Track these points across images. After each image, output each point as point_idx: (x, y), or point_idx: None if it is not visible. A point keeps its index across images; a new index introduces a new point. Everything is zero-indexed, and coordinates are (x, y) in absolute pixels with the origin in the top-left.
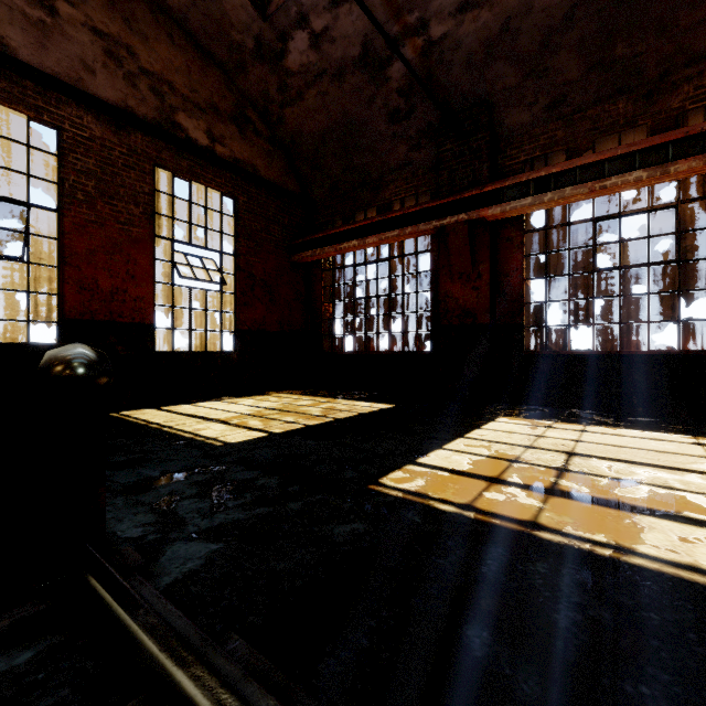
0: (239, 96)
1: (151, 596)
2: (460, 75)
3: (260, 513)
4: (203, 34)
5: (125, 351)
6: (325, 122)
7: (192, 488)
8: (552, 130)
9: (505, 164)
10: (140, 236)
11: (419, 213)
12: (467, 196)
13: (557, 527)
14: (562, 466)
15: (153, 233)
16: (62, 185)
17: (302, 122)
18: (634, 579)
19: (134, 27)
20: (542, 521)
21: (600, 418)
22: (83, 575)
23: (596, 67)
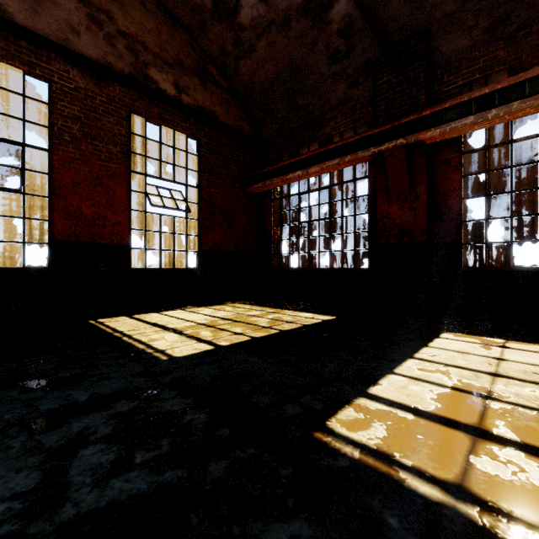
0: (202, 54)
1: None
2: (398, 8)
3: (169, 482)
4: (170, 0)
5: (105, 267)
6: (274, 70)
7: (108, 423)
8: (492, 51)
9: (442, 90)
10: (118, 171)
11: (358, 142)
12: (404, 122)
13: None
14: None
15: (129, 168)
16: (51, 128)
17: (254, 73)
18: None
19: None
20: None
21: None
22: None
23: None
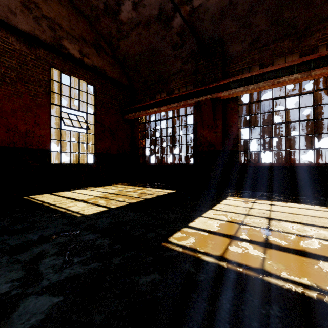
0: (97, 34)
1: None
2: (208, 26)
3: (93, 267)
4: (77, 0)
5: (33, 163)
6: (141, 49)
7: (55, 248)
8: (252, 55)
9: (229, 71)
10: (42, 103)
11: (187, 95)
12: (211, 86)
13: (277, 273)
14: (267, 226)
15: (50, 102)
16: None
17: (129, 49)
18: None
19: None
20: (267, 268)
21: (277, 197)
22: None
23: (274, 23)
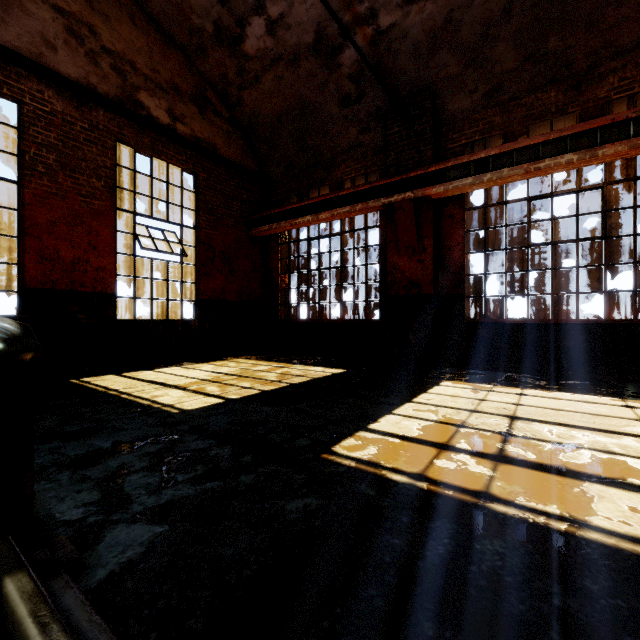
0: (200, 78)
1: (75, 602)
2: (406, 63)
3: (211, 488)
4: (164, 17)
5: (86, 319)
6: (281, 105)
7: (143, 460)
8: (490, 116)
9: (448, 147)
10: (102, 209)
11: (369, 191)
12: (413, 176)
13: (510, 498)
14: (506, 430)
15: (115, 206)
16: (22, 158)
17: (260, 105)
18: (594, 558)
19: (95, 6)
20: (494, 491)
21: (535, 381)
22: None
23: (530, 59)
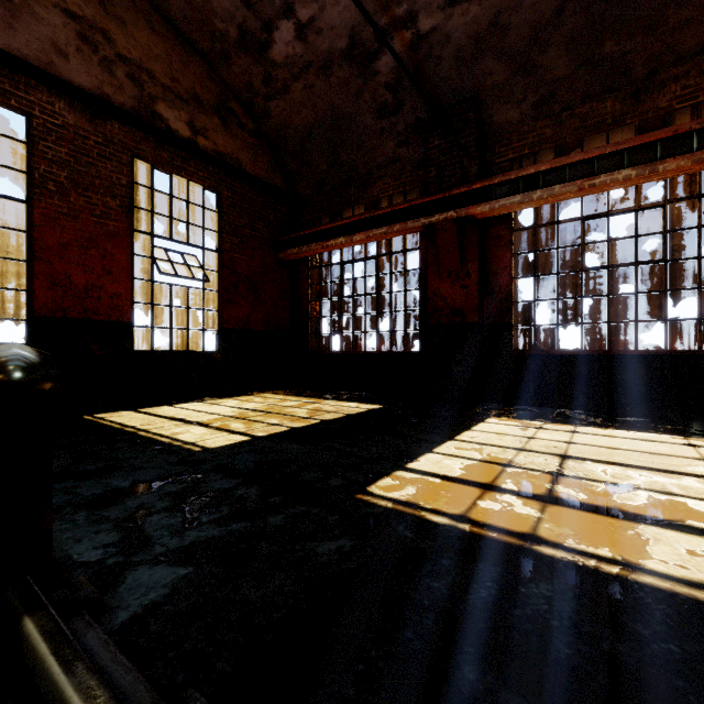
0: (223, 87)
1: (98, 642)
2: (449, 70)
3: (237, 529)
4: (184, 22)
5: (100, 350)
6: (312, 117)
7: (164, 500)
8: (540, 128)
9: (494, 162)
10: (117, 230)
11: (407, 210)
12: (455, 194)
13: (558, 541)
14: (556, 470)
15: (131, 227)
16: (31, 175)
17: (288, 116)
18: (647, 602)
19: (110, 10)
20: (541, 533)
21: (589, 418)
22: (16, 618)
23: (584, 65)
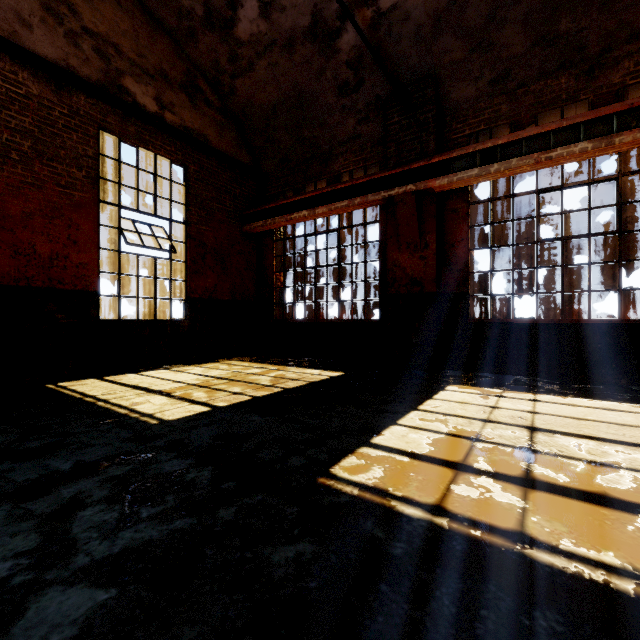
0: (190, 65)
1: None
2: (408, 48)
3: (180, 528)
4: None
5: (66, 319)
6: (276, 95)
7: (104, 487)
8: (496, 105)
9: (451, 138)
10: (83, 201)
11: (368, 184)
12: (414, 168)
13: (552, 541)
14: (528, 445)
15: (98, 198)
16: None
17: (253, 94)
18: None
19: None
20: (530, 530)
21: (546, 385)
22: None
23: (540, 42)
